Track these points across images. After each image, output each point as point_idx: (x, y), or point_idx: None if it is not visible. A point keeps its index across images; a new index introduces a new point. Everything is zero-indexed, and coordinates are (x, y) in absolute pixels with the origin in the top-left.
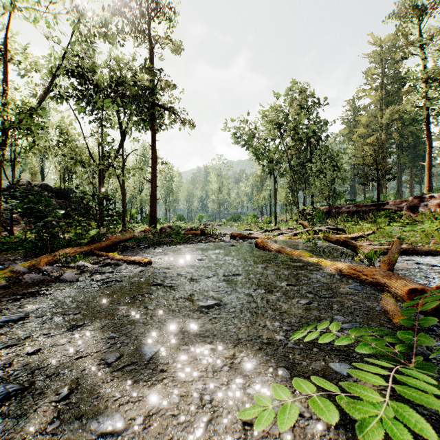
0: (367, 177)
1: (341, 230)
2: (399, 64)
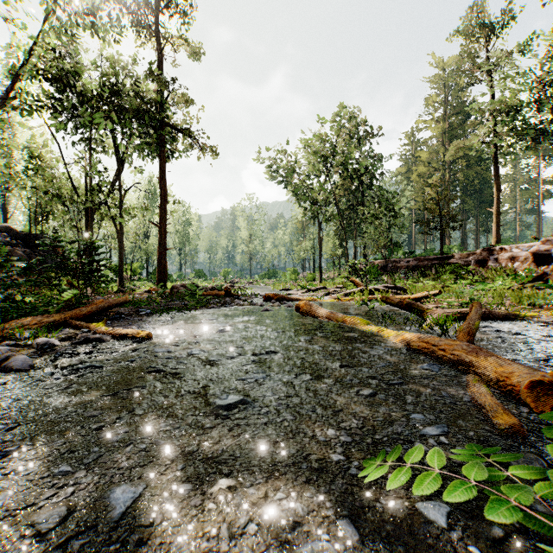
0: (429, 225)
1: (401, 289)
2: (464, 93)
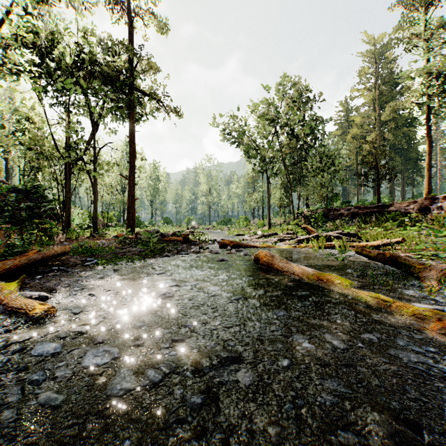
0: (367, 177)
1: (355, 236)
2: (393, 65)
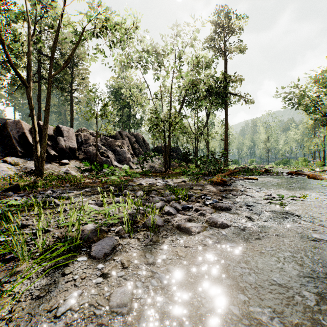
0: None
1: None
2: None
